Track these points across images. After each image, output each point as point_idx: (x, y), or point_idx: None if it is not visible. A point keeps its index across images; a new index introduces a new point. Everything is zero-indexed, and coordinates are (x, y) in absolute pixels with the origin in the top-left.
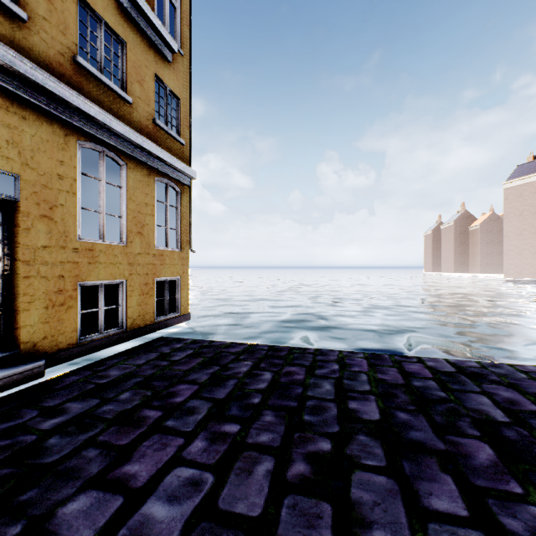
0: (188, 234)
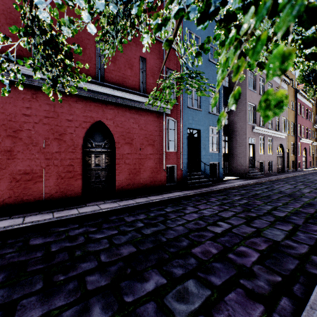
0: None
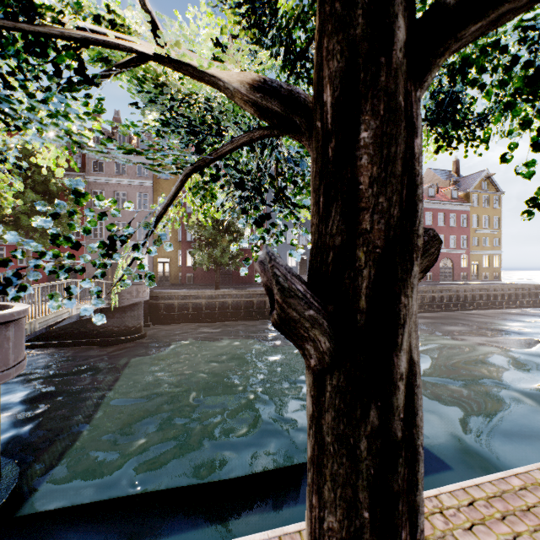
0: (501, 264)
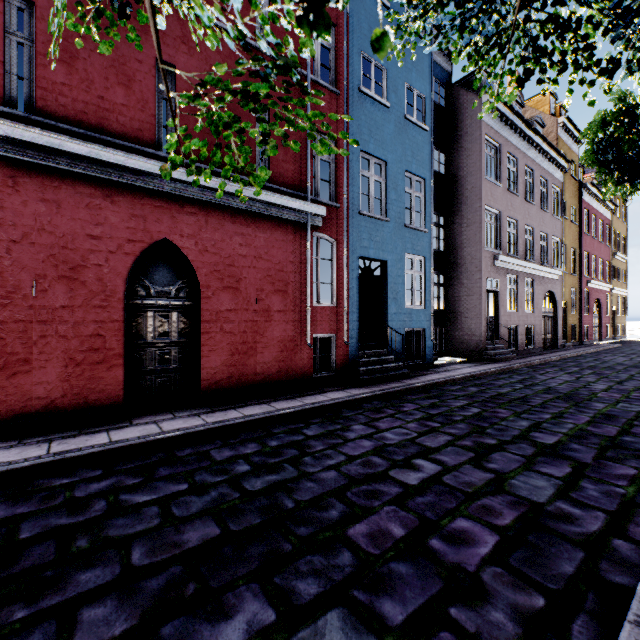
0: (625, 311)
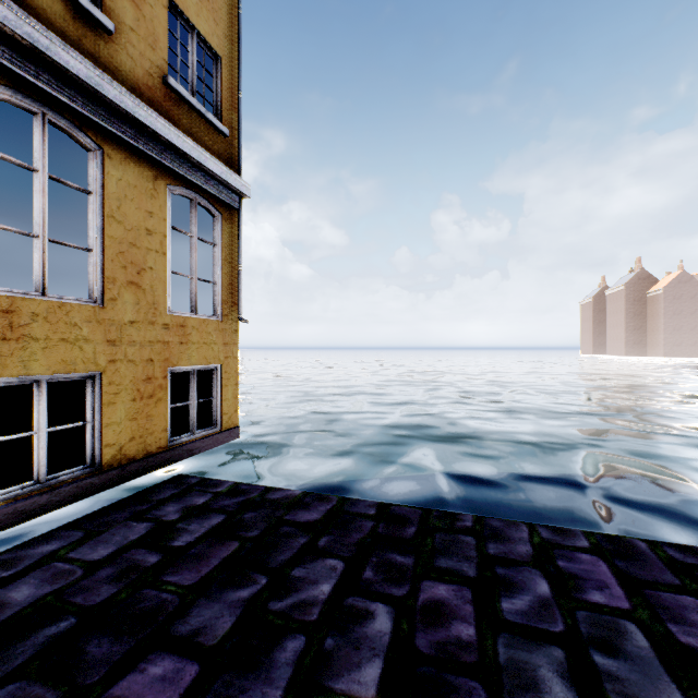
0: (235, 292)
